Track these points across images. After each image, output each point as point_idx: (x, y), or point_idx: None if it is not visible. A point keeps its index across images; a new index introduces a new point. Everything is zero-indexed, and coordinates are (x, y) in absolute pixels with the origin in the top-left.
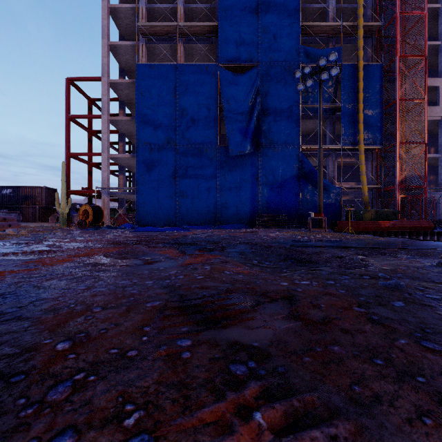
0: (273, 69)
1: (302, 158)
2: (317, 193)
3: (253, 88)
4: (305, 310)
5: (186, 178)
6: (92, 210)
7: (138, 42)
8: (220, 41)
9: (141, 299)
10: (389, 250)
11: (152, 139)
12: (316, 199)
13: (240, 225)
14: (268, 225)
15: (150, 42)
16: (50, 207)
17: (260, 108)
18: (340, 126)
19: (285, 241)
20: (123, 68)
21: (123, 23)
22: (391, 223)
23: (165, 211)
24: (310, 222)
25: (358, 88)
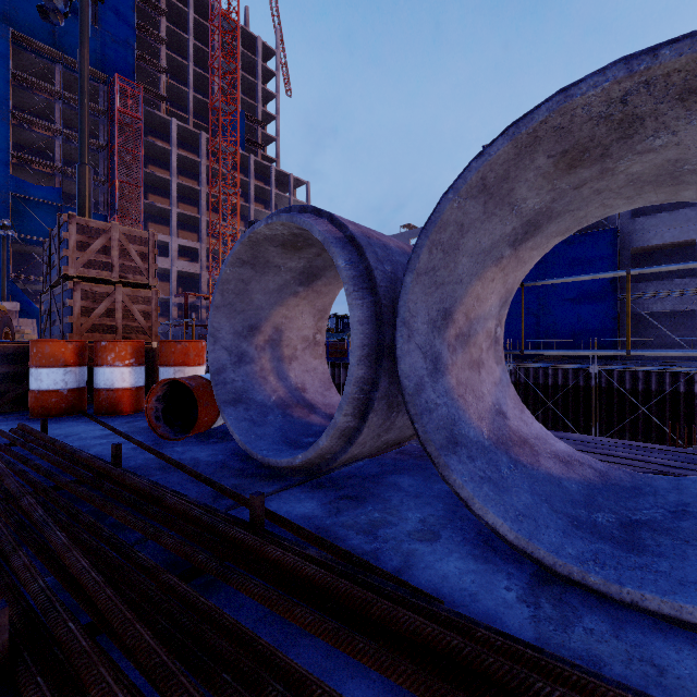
0: None
1: (13, 287)
2: None
3: None
4: None
5: None
6: None
7: None
8: None
9: None
10: None
11: None
12: None
13: None
14: None
15: None
16: None
17: None
18: None
19: None
20: None
21: None
22: None
23: None
24: None
25: None
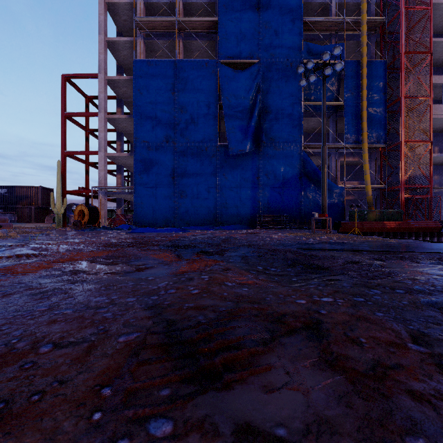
0: (275, 65)
1: (304, 157)
2: (319, 192)
3: (254, 85)
4: (341, 349)
5: (185, 177)
6: (88, 211)
7: (136, 38)
8: (220, 36)
9: (113, 328)
10: (406, 254)
11: (151, 138)
12: (319, 199)
13: (241, 226)
14: (270, 226)
15: (148, 38)
16: (46, 207)
17: (261, 105)
18: (342, 125)
19: (290, 243)
20: (121, 65)
21: (120, 19)
22: (397, 224)
23: (163, 211)
24: (314, 222)
25: (362, 85)
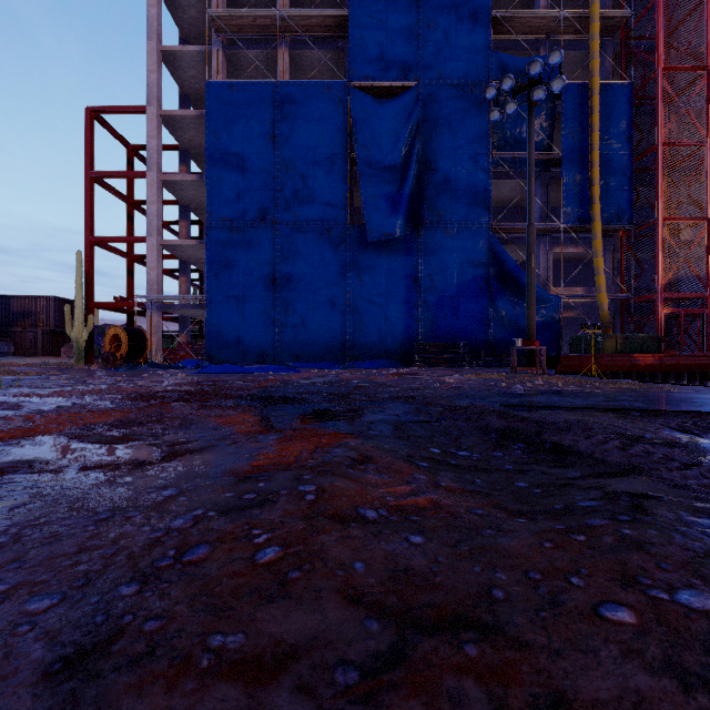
0: (444, 91)
1: (494, 246)
2: (519, 305)
3: (410, 124)
4: None
5: (293, 280)
6: (126, 336)
7: (211, 46)
8: (352, 42)
9: None
10: None
11: (235, 213)
12: (518, 316)
13: (387, 362)
14: (436, 362)
15: (231, 46)
16: (62, 331)
17: (422, 158)
18: (556, 193)
19: (481, 393)
20: (187, 93)
21: (185, 16)
22: (657, 358)
23: (256, 338)
24: (515, 355)
25: (591, 124)
